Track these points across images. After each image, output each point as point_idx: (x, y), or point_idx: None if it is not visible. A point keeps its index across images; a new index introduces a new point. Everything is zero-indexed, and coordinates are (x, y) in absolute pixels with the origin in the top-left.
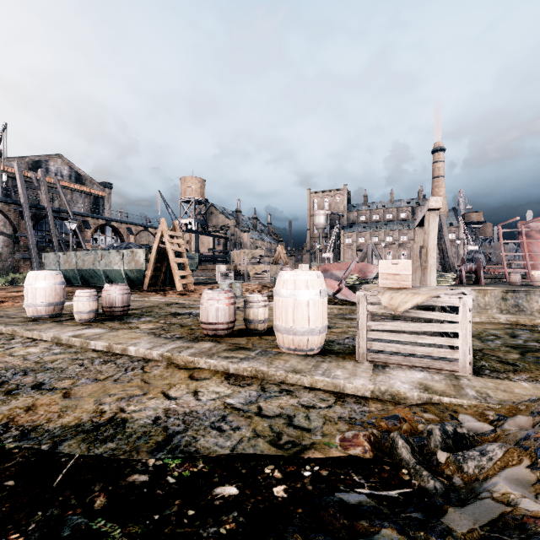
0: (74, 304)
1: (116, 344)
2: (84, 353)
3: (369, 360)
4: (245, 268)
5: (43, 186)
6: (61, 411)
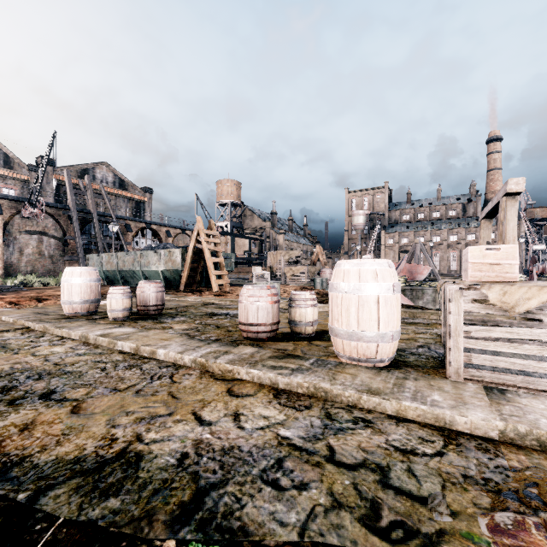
0: (108, 301)
1: (143, 346)
2: (109, 355)
3: (466, 378)
4: (281, 270)
5: (89, 192)
6: (62, 434)
